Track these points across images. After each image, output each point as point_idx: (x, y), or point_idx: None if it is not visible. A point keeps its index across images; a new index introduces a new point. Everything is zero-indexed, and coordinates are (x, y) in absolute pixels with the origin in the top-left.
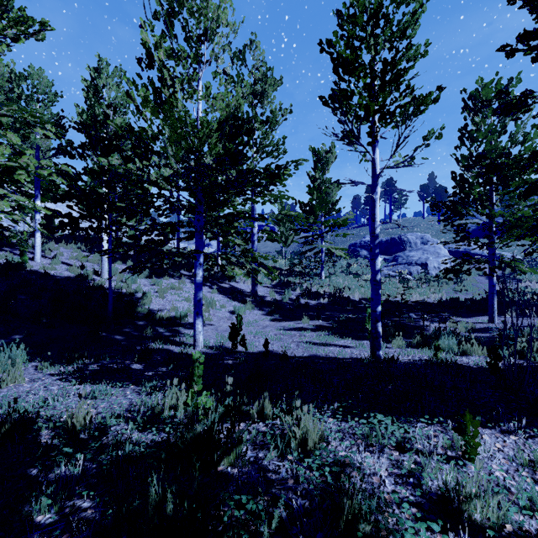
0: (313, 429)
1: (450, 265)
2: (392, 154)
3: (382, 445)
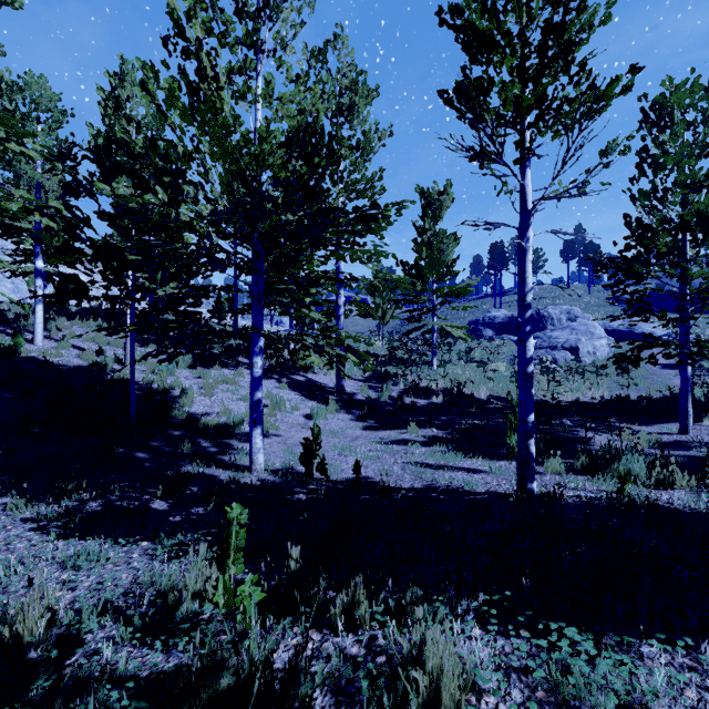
0: (451, 675)
1: (609, 349)
2: (556, 176)
3: (589, 707)
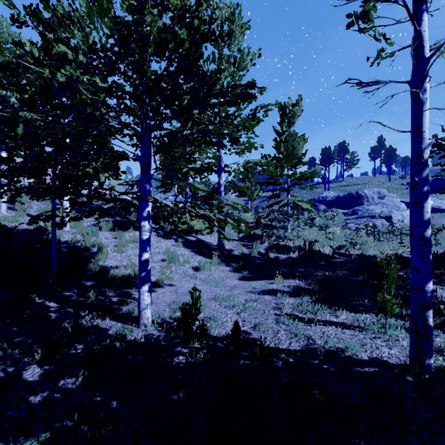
0: None
1: None
2: None
3: None
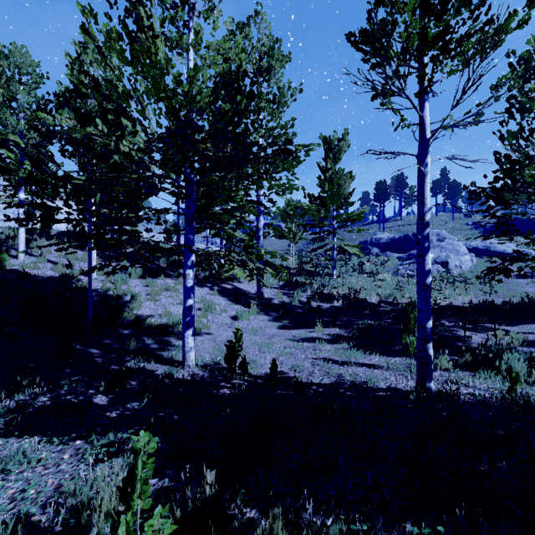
0: None
1: (472, 263)
2: (455, 105)
3: None
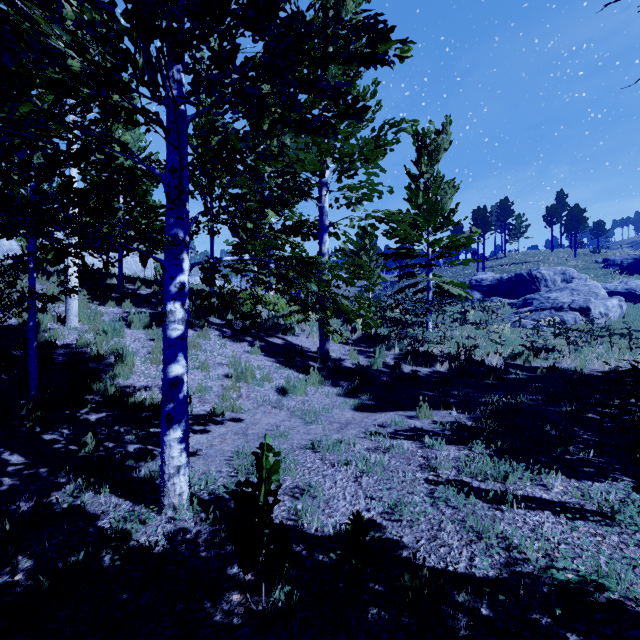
0: None
1: (620, 310)
2: None
3: None
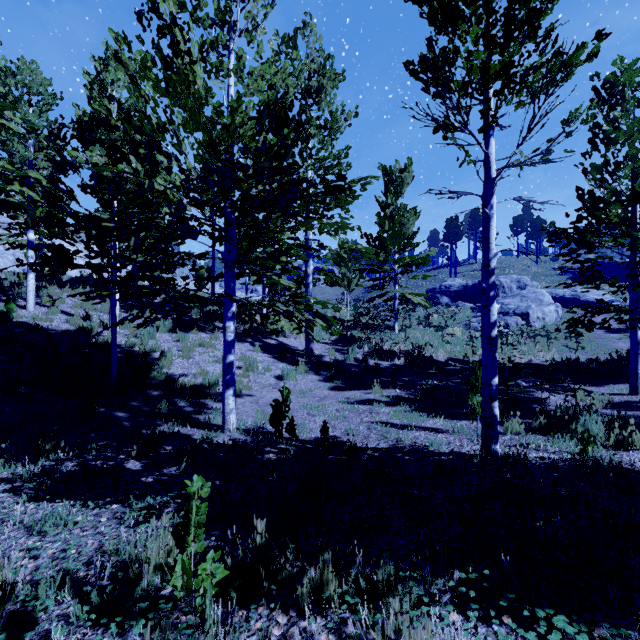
0: None
1: (557, 315)
2: (521, 143)
3: None
